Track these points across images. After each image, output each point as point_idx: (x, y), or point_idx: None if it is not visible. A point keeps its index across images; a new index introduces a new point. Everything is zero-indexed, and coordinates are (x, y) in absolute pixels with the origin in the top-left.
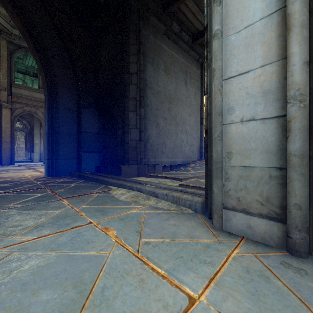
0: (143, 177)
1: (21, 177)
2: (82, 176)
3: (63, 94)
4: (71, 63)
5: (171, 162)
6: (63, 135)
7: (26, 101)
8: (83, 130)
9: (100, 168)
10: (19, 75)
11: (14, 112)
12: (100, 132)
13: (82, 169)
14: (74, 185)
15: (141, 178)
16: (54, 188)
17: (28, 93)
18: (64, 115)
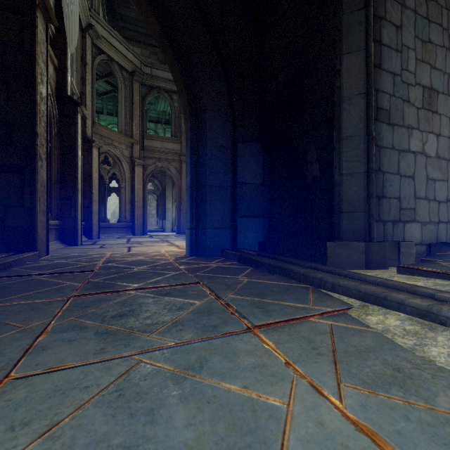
0: (383, 270)
1: (157, 254)
2: (248, 259)
3: (212, 123)
4: (223, 70)
5: (428, 237)
6: (212, 189)
7: (158, 155)
8: (240, 180)
9: (265, 245)
10: (151, 125)
11: (147, 170)
12: (266, 183)
13: (238, 246)
14: (246, 280)
15: (393, 276)
16: (214, 285)
17: (160, 144)
18: (213, 157)
